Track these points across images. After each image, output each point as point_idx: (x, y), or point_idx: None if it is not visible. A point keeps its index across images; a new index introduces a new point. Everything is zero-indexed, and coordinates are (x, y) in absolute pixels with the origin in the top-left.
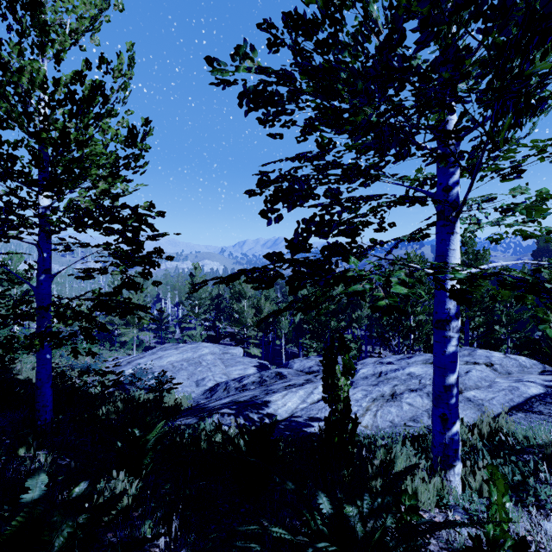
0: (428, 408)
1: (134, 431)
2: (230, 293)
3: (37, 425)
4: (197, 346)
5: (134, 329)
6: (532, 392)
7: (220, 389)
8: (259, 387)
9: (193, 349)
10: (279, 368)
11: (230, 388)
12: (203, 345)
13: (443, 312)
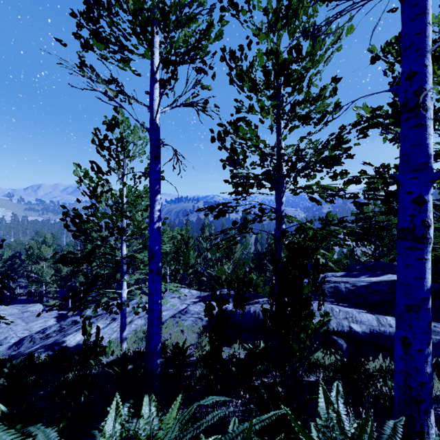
0: (143, 324)
1: (11, 362)
2: (27, 254)
3: None
4: None
5: None
6: (182, 308)
7: (26, 342)
8: (59, 334)
9: None
10: (76, 316)
11: (36, 339)
12: None
13: (121, 302)
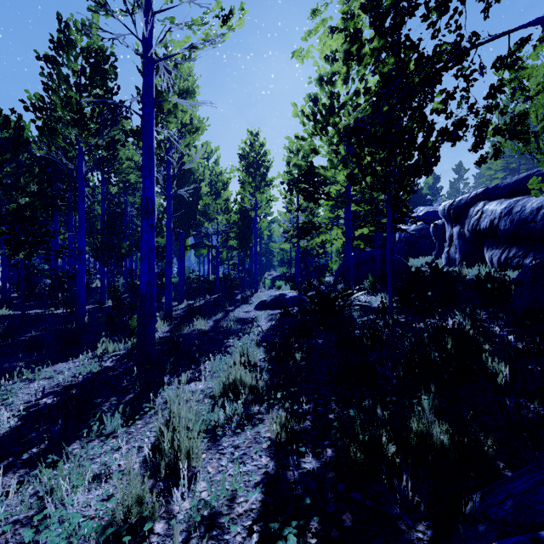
0: None
1: None
2: None
3: None
4: None
5: None
6: None
7: None
8: None
9: None
10: None
11: None
12: None
13: None
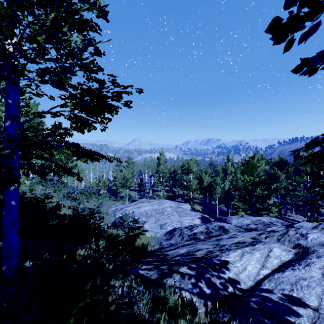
0: None
1: None
2: (181, 170)
3: (3, 270)
4: (161, 201)
5: (127, 189)
6: None
7: (176, 234)
8: (209, 239)
9: (159, 203)
10: (219, 222)
11: (184, 234)
12: (165, 201)
13: None
